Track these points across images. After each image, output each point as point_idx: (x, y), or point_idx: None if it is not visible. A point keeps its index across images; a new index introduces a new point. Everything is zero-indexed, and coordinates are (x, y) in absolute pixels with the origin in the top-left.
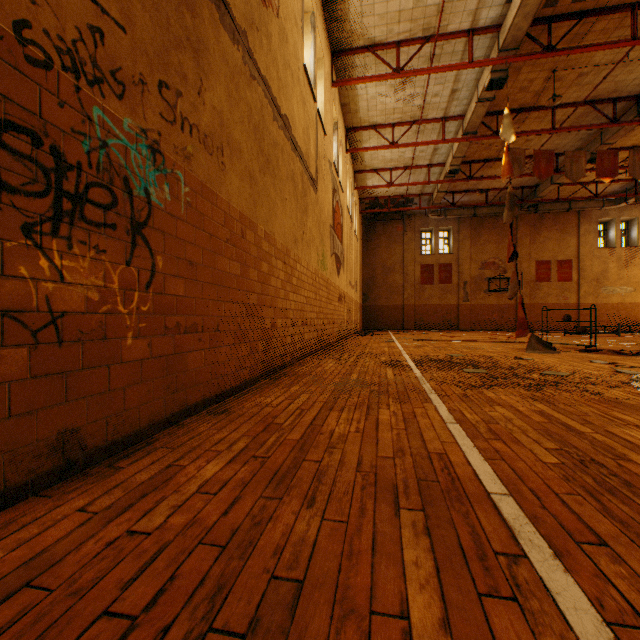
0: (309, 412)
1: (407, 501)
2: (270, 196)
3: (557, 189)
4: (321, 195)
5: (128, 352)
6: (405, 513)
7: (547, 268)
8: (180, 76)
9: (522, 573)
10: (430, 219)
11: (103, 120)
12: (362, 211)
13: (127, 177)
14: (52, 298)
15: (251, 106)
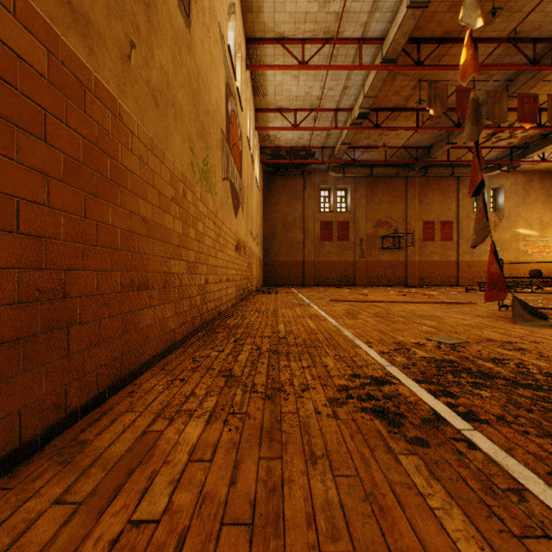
0: None
1: None
2: None
3: (448, 151)
4: (201, 53)
5: None
6: None
7: (432, 228)
8: None
9: None
10: (329, 177)
11: None
12: (263, 161)
13: None
14: None
15: None
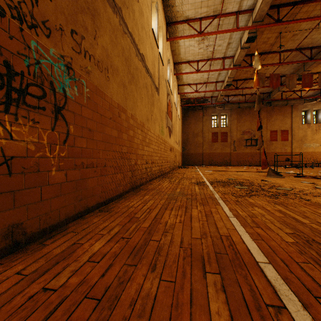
0: (154, 210)
1: (210, 267)
2: (134, 95)
3: (281, 94)
4: (161, 96)
5: (52, 179)
6: (209, 276)
7: (276, 134)
8: (83, 28)
9: (285, 320)
10: (216, 109)
11: (37, 48)
12: (182, 105)
13: (52, 81)
14: (5, 148)
15: (124, 47)
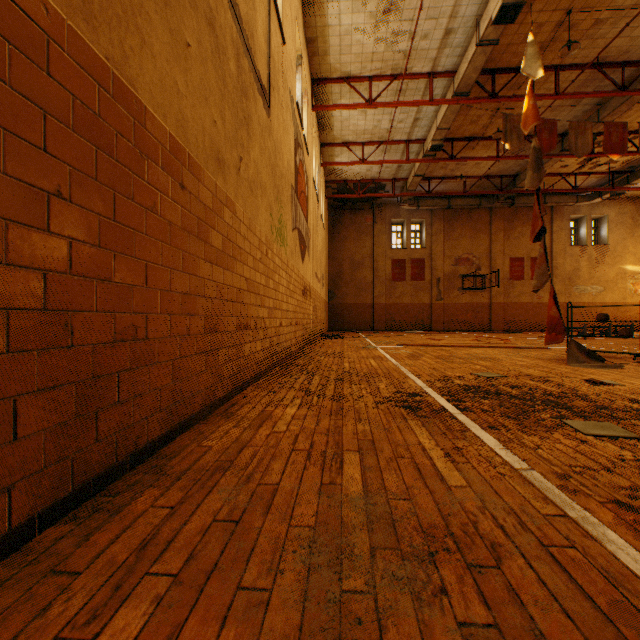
0: None
1: None
2: None
3: None
4: (277, 128)
5: None
6: None
7: (521, 265)
8: None
9: None
10: (402, 210)
11: None
12: (329, 196)
13: None
14: None
15: None
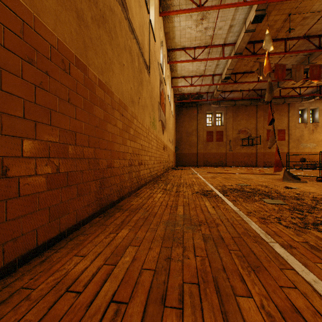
0: (127, 318)
1: None
2: (106, 51)
3: (279, 91)
4: (152, 79)
5: None
6: None
7: None
8: None
9: None
10: (211, 107)
11: None
12: (175, 101)
13: None
14: None
15: None
